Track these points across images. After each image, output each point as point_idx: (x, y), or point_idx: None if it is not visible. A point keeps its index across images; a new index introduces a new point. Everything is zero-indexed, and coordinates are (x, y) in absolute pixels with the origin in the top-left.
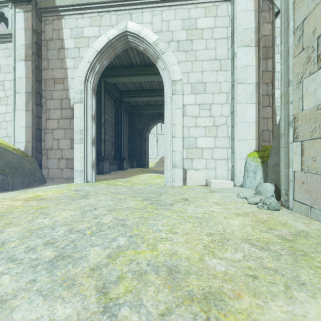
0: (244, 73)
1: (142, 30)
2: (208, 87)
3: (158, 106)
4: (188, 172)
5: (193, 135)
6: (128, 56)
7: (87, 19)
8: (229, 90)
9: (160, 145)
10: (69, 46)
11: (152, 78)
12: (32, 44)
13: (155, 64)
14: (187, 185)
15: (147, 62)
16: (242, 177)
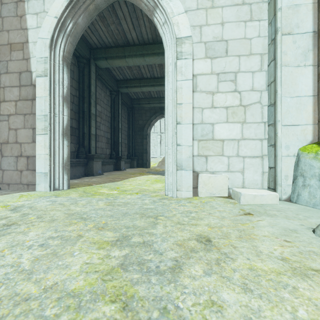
0: (293, 17)
1: None
2: (231, 47)
3: (161, 98)
4: (201, 177)
5: (209, 120)
6: (121, 31)
7: None
8: (265, 50)
9: (164, 144)
10: None
11: (152, 60)
12: None
13: (152, 19)
14: (200, 197)
15: (145, 39)
16: (289, 185)
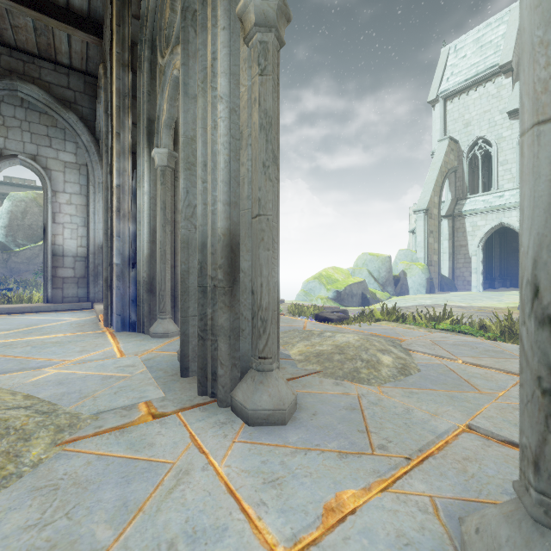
0: None
1: (510, 221)
2: None
3: None
4: None
5: None
6: None
7: (478, 217)
8: None
9: None
10: (469, 231)
11: None
12: (452, 233)
13: None
14: None
15: None
16: None
